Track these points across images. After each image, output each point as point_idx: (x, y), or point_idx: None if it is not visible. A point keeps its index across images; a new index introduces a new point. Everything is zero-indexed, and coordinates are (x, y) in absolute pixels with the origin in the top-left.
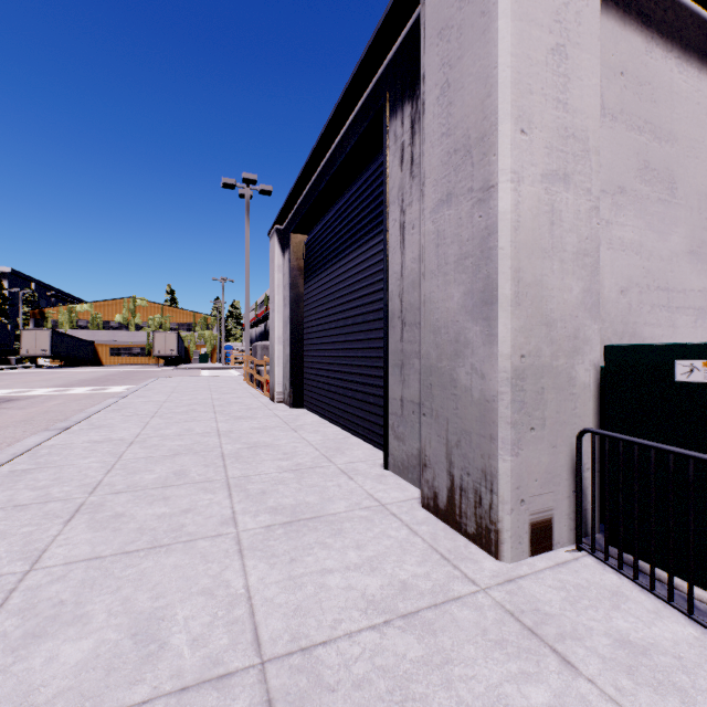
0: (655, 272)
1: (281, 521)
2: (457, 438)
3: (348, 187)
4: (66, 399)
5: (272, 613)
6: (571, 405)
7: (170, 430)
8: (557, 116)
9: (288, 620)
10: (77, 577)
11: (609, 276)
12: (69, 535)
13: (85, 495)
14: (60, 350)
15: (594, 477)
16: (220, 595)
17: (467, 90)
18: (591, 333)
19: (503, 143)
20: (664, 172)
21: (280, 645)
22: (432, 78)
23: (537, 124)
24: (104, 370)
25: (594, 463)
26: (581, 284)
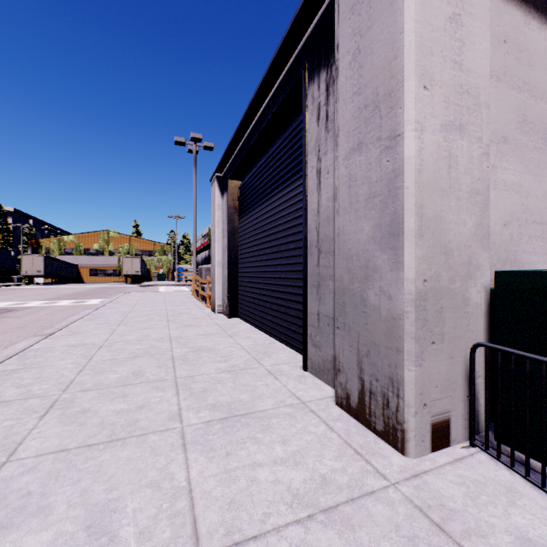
0: (532, 208)
1: (218, 417)
2: (367, 348)
3: (274, 141)
4: (54, 310)
5: (209, 506)
6: (465, 322)
7: (132, 336)
8: (454, 75)
9: (224, 513)
10: (45, 468)
11: (494, 212)
12: (42, 428)
13: (59, 392)
14: (51, 271)
15: (487, 385)
16: (165, 488)
17: (376, 54)
18: (482, 260)
19: (408, 97)
20: (539, 125)
21: (215, 539)
22: (345, 47)
23: (437, 81)
24: (84, 287)
25: (487, 372)
26: (474, 218)
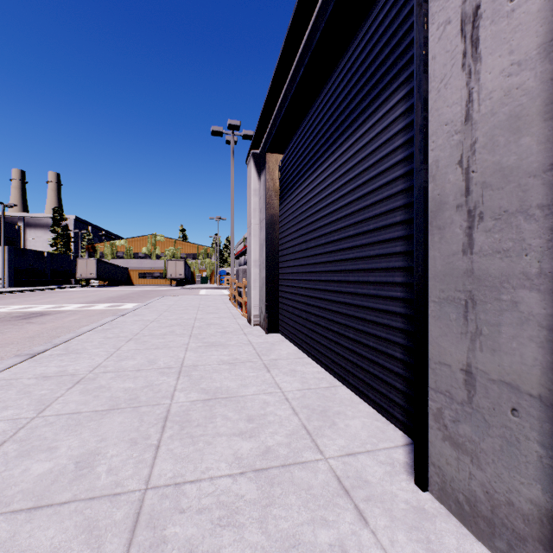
0: None
1: None
2: None
3: (332, 72)
4: (84, 314)
5: None
6: None
7: (133, 361)
8: None
9: None
10: None
11: None
12: None
13: None
14: (103, 274)
15: None
16: None
17: None
18: None
19: None
20: None
21: None
22: None
23: None
24: (131, 289)
25: None
26: None
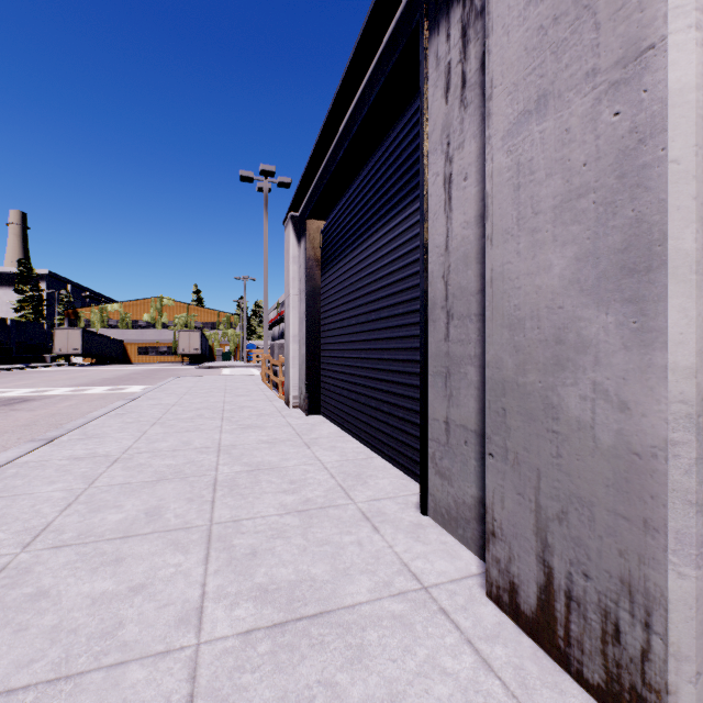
0: None
1: (268, 622)
2: (561, 506)
3: (371, 155)
4: (80, 399)
5: None
6: None
7: (166, 442)
8: None
9: None
10: None
11: None
12: None
13: (16, 549)
14: (90, 349)
15: None
16: None
17: None
18: None
19: None
20: None
21: None
22: None
23: None
24: (130, 368)
25: None
26: None
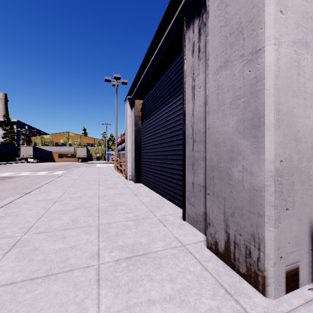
0: None
1: (124, 257)
2: (232, 211)
3: (162, 74)
4: (35, 177)
5: None
6: (310, 193)
7: (76, 194)
8: (301, 4)
9: None
10: None
11: None
12: (2, 263)
13: (22, 234)
14: (37, 155)
15: None
16: None
17: None
18: None
19: (268, 19)
20: None
21: None
22: None
23: (290, 7)
24: (55, 164)
25: None
26: None
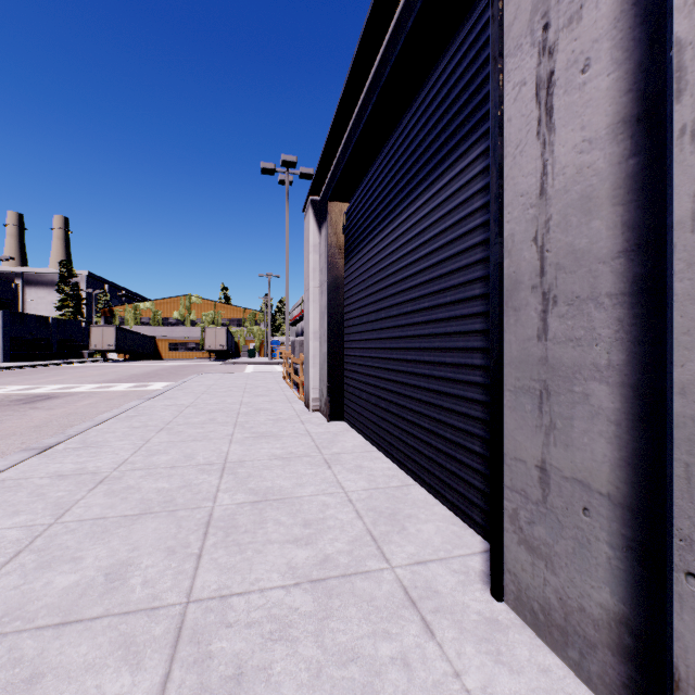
0: None
1: None
2: None
3: (405, 111)
4: (101, 397)
5: None
6: None
7: (166, 456)
8: None
9: None
10: None
11: None
12: None
13: None
14: (123, 345)
15: None
16: None
17: None
18: None
19: None
20: None
21: None
22: None
23: None
24: (159, 364)
25: None
26: None
